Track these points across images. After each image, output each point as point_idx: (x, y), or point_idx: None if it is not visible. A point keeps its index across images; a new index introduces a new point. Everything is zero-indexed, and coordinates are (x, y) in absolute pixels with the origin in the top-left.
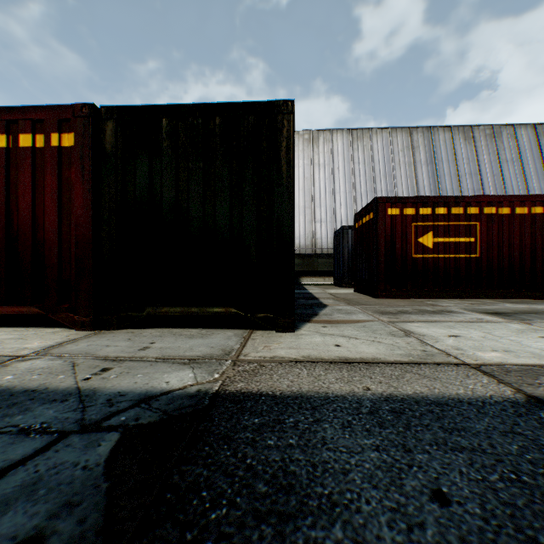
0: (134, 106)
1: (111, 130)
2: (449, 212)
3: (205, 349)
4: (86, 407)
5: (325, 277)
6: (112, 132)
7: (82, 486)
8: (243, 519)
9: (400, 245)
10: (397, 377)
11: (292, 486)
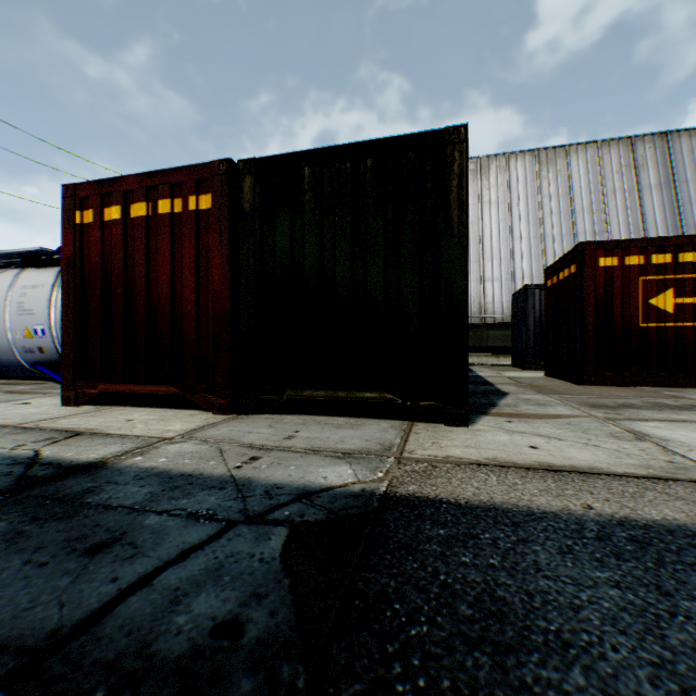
0: (273, 156)
1: (249, 186)
2: None
3: (359, 442)
4: (245, 497)
5: (500, 355)
6: (250, 188)
7: (263, 578)
8: (450, 642)
9: (619, 309)
10: (631, 496)
11: (505, 614)
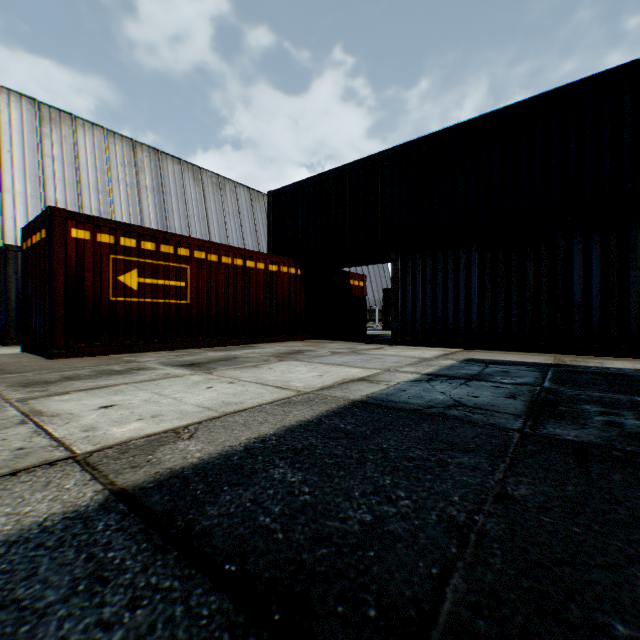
0: None
1: None
2: (159, 250)
3: None
4: None
5: None
6: None
7: None
8: None
9: (93, 282)
10: None
11: None
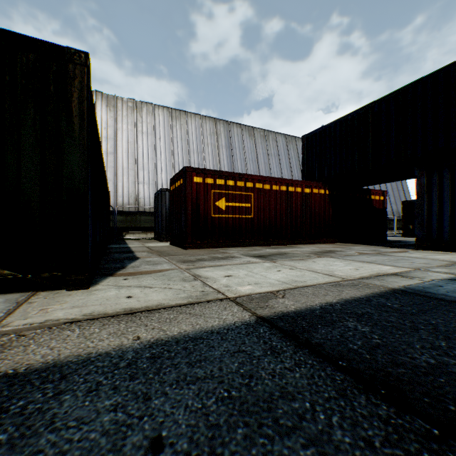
0: None
1: None
2: (236, 184)
3: None
4: None
5: (148, 232)
6: None
7: None
8: None
9: (203, 206)
10: (171, 320)
11: None
